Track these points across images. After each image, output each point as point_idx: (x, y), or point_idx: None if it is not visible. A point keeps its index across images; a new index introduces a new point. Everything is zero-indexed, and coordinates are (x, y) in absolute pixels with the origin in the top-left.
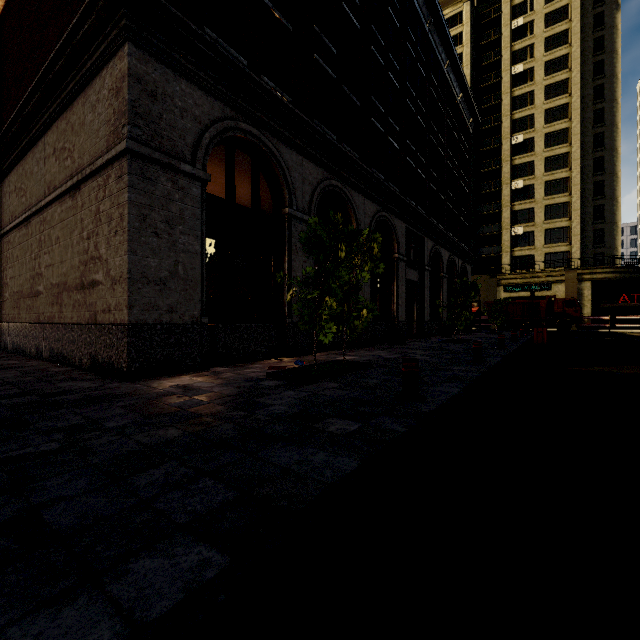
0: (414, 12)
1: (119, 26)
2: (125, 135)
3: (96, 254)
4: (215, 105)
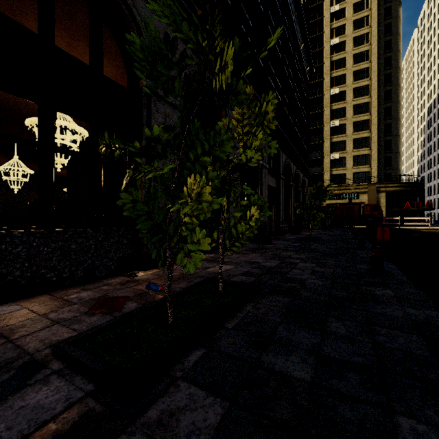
0: None
1: None
2: None
3: None
4: None
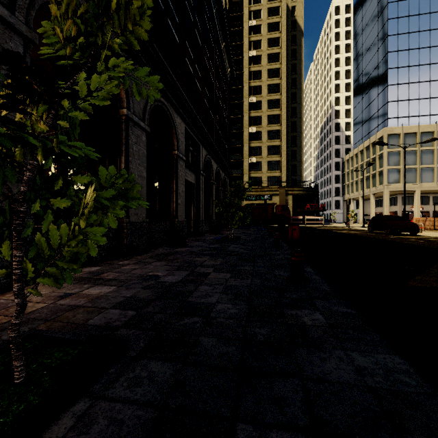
0: None
1: None
2: None
3: None
4: None
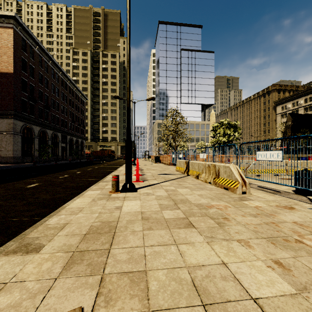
0: (64, 82)
1: (11, 117)
2: (12, 131)
3: (1, 146)
4: (23, 123)
